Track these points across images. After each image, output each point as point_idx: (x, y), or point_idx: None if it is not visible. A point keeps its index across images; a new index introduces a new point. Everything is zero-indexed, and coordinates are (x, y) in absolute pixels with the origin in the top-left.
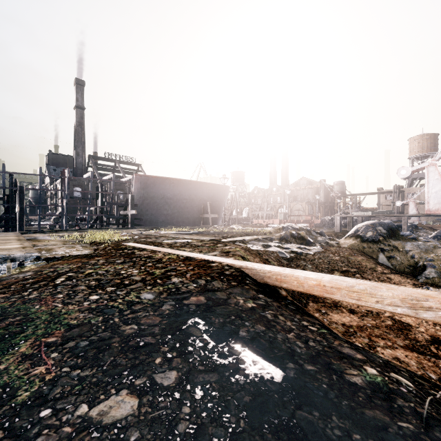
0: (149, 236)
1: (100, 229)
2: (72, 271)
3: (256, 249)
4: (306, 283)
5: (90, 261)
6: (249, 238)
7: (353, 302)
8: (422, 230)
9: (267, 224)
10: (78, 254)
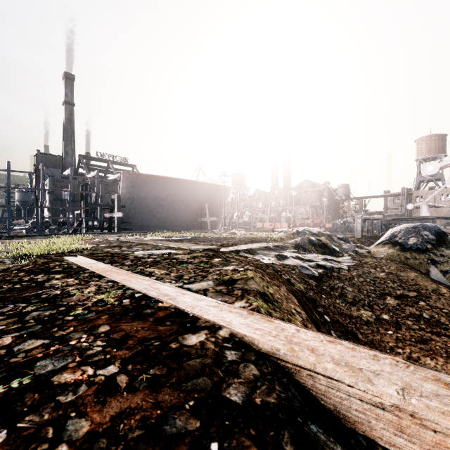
0: (124, 243)
1: (78, 234)
2: None
3: (270, 263)
4: None
5: None
6: (257, 246)
7: None
8: None
9: (273, 229)
10: None
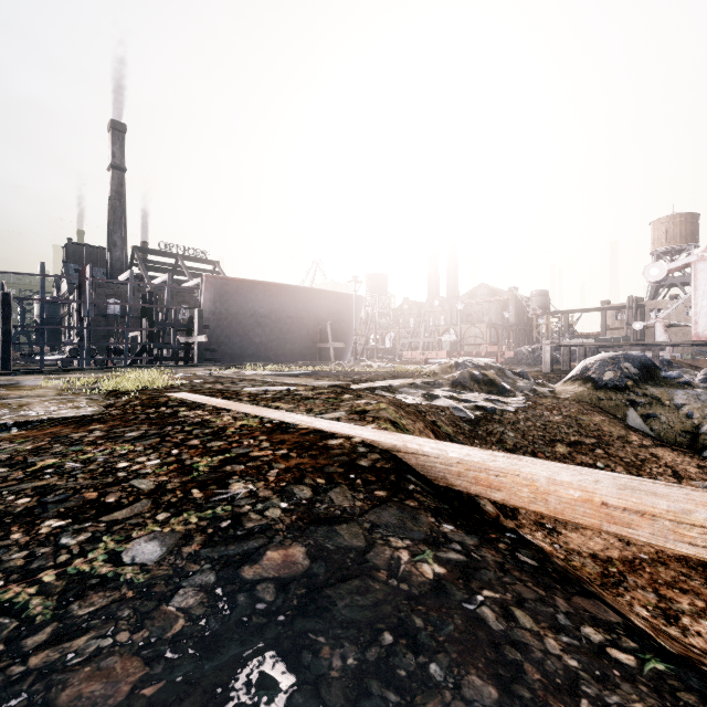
0: (223, 378)
1: (144, 367)
2: (7, 462)
3: (413, 403)
4: (555, 494)
5: (73, 434)
6: (400, 382)
7: (692, 553)
8: (679, 369)
9: (427, 360)
10: (72, 415)
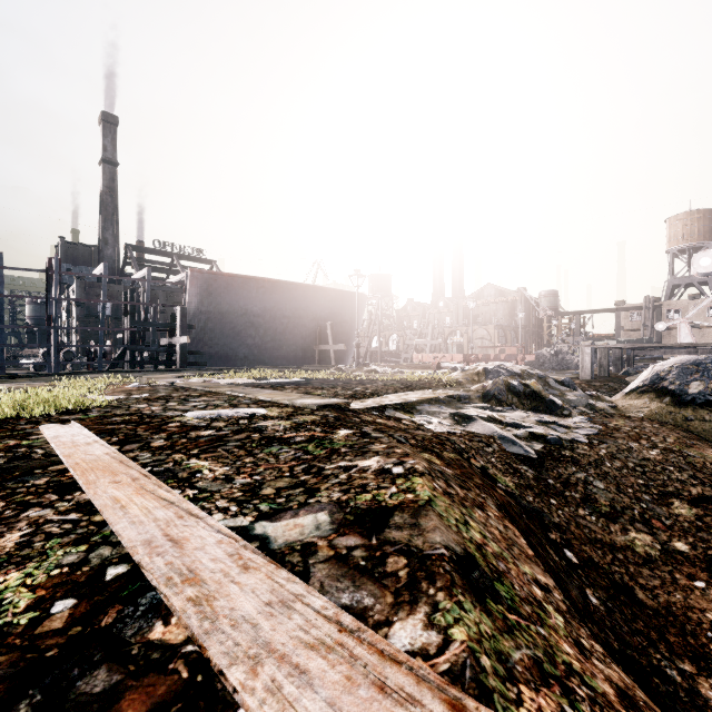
0: (180, 391)
1: (115, 372)
2: None
3: (443, 432)
4: None
5: None
6: (417, 396)
7: None
8: None
9: (439, 364)
10: None
